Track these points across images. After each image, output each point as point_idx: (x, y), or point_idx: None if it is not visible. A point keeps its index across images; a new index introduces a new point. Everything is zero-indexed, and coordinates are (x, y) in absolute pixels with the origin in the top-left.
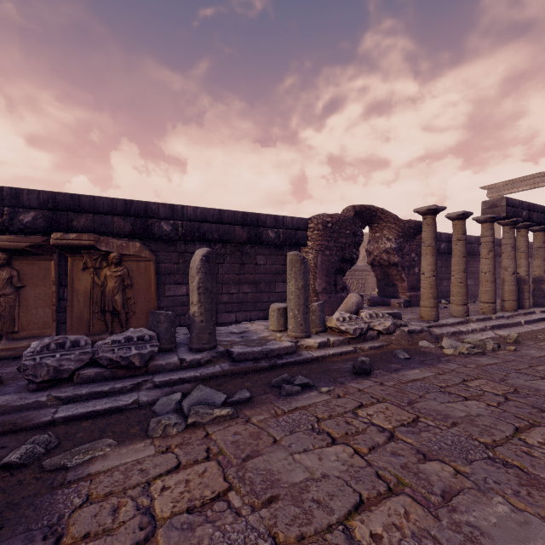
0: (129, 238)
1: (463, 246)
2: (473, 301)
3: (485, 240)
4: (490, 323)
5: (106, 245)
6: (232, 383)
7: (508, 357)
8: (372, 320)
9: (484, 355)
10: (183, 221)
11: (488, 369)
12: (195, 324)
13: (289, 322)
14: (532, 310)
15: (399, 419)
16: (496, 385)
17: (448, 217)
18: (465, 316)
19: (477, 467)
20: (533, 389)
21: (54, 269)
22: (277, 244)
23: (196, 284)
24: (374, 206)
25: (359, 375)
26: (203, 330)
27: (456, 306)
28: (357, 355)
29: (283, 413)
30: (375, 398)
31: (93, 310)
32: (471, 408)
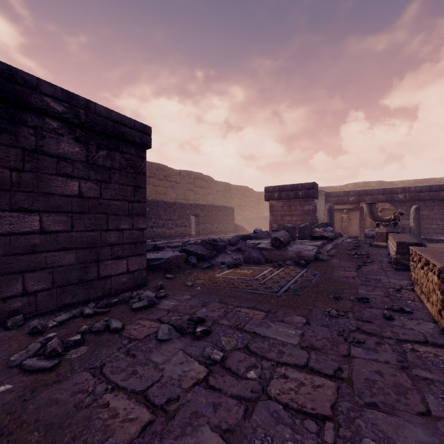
0: (384, 202)
1: None
2: None
3: None
4: None
5: (376, 206)
6: None
7: None
8: None
9: None
10: (409, 193)
11: None
12: (411, 229)
13: None
14: None
15: None
16: None
17: None
18: None
19: None
20: None
21: (359, 214)
22: None
23: (412, 217)
24: None
25: None
26: (415, 231)
27: None
28: None
29: None
30: None
31: (372, 227)
32: None
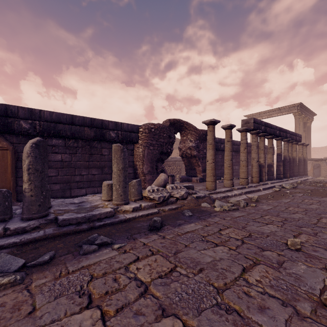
0: None
1: (230, 145)
2: (238, 178)
3: (243, 142)
4: (244, 190)
5: None
6: (48, 245)
7: (251, 210)
8: (173, 191)
9: (237, 210)
10: (40, 121)
11: (237, 220)
12: (25, 198)
13: (113, 194)
14: (267, 182)
15: (160, 270)
16: (239, 231)
17: (222, 127)
18: (231, 186)
19: (204, 319)
20: (260, 233)
21: None
22: (116, 141)
23: (26, 166)
24: (182, 120)
25: (152, 230)
26: (33, 203)
27: (227, 181)
28: (158, 215)
29: (66, 274)
30: (151, 251)
31: None
32: (217, 253)
